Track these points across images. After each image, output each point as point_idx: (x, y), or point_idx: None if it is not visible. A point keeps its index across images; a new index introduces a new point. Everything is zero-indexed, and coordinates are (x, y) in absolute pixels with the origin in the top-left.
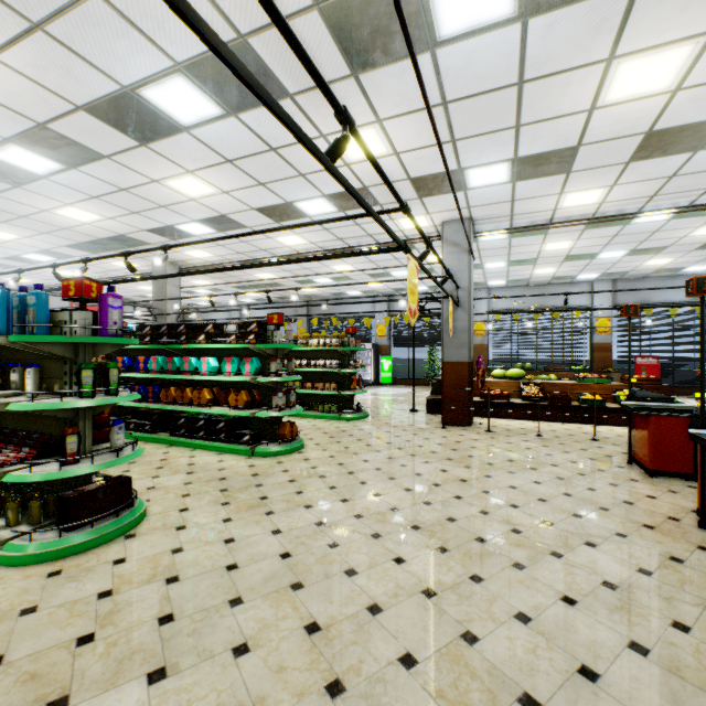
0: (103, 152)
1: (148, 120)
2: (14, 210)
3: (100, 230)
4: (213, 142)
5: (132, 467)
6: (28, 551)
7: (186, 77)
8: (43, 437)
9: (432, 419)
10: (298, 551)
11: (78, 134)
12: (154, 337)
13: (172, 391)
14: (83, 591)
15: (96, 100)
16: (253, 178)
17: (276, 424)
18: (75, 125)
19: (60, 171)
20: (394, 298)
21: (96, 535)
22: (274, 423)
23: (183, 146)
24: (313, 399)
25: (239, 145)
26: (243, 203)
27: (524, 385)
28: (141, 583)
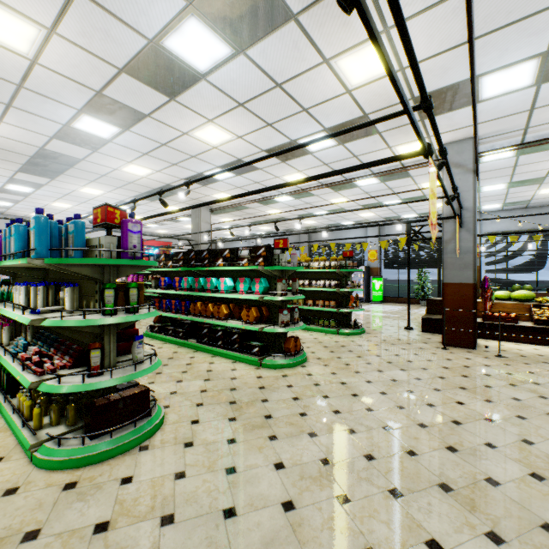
0: (144, 112)
1: (172, 73)
2: (97, 171)
3: (153, 181)
4: (226, 87)
5: (164, 369)
6: (55, 456)
7: (198, 17)
8: (79, 348)
9: (430, 338)
10: (302, 500)
11: (125, 96)
12: (185, 261)
13: (198, 305)
14: (84, 518)
15: (131, 60)
16: (261, 119)
17: (281, 338)
18: (121, 88)
19: (118, 134)
20: (384, 226)
21: (113, 445)
22: (279, 337)
23: (202, 95)
24: (314, 315)
25: (249, 85)
26: (254, 146)
27: (535, 308)
28: (137, 517)
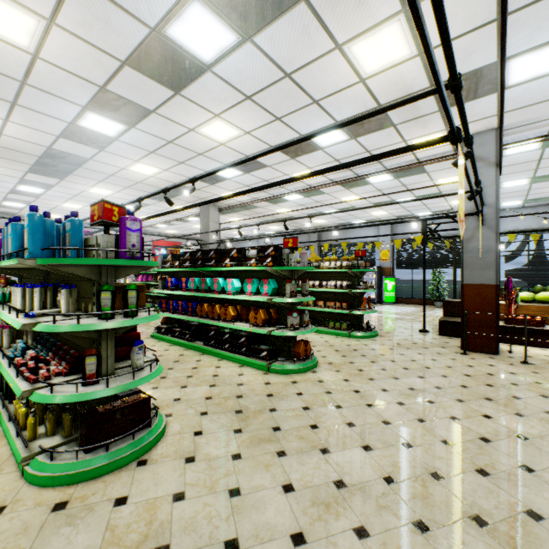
0: (149, 107)
1: (177, 65)
2: (105, 170)
3: (161, 181)
4: (233, 78)
5: (169, 373)
6: (46, 471)
7: (202, 1)
8: (76, 353)
9: (448, 342)
10: (314, 533)
11: (129, 91)
12: (192, 261)
13: (205, 306)
14: (70, 547)
15: (134, 52)
16: (270, 113)
17: (291, 341)
18: (125, 83)
19: (124, 131)
20: (397, 225)
21: (109, 460)
22: (289, 340)
23: (208, 88)
24: (325, 316)
25: (256, 76)
26: (262, 142)
27: None
28: (129, 548)
